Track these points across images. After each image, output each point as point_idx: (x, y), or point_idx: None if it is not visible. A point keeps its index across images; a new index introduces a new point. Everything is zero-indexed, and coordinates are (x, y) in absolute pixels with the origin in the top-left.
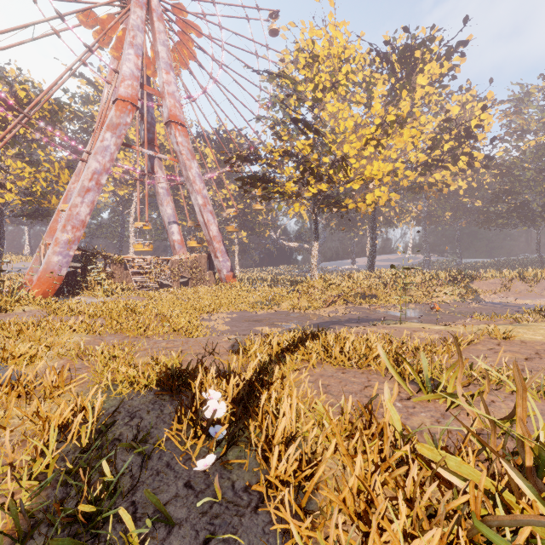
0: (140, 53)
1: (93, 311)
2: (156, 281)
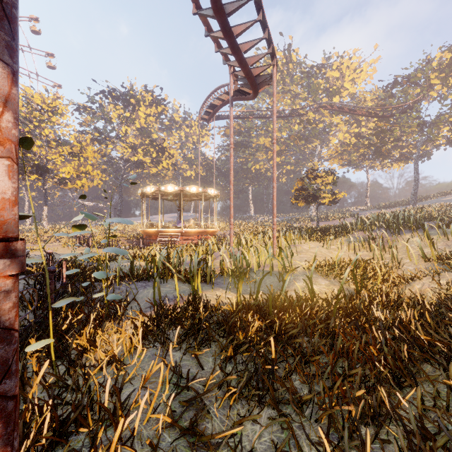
0: None
1: None
2: None
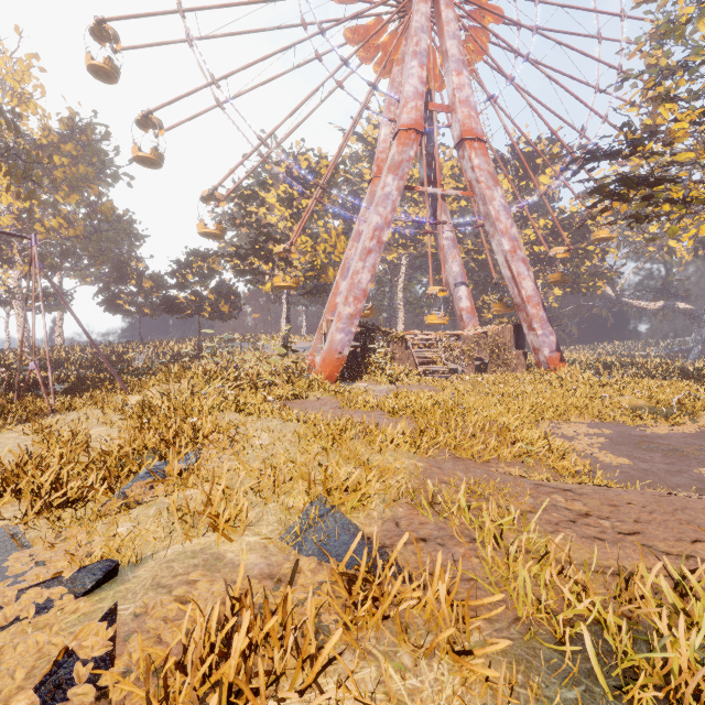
0: (424, 61)
1: (394, 407)
2: (445, 364)
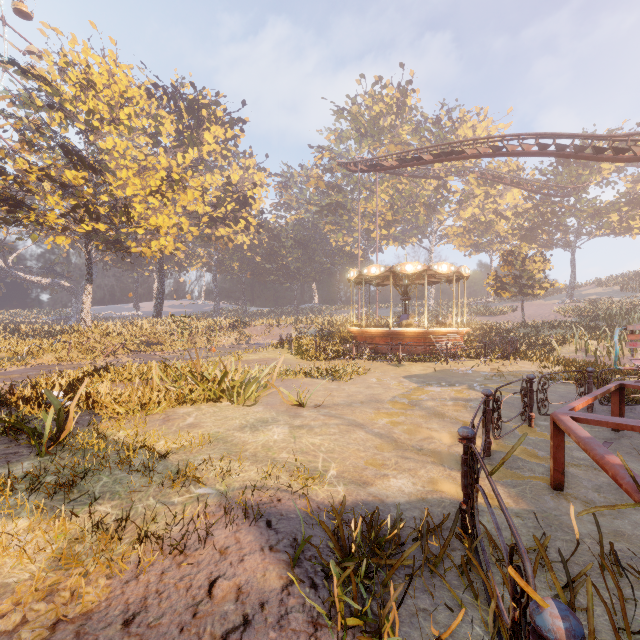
0: None
1: None
2: None
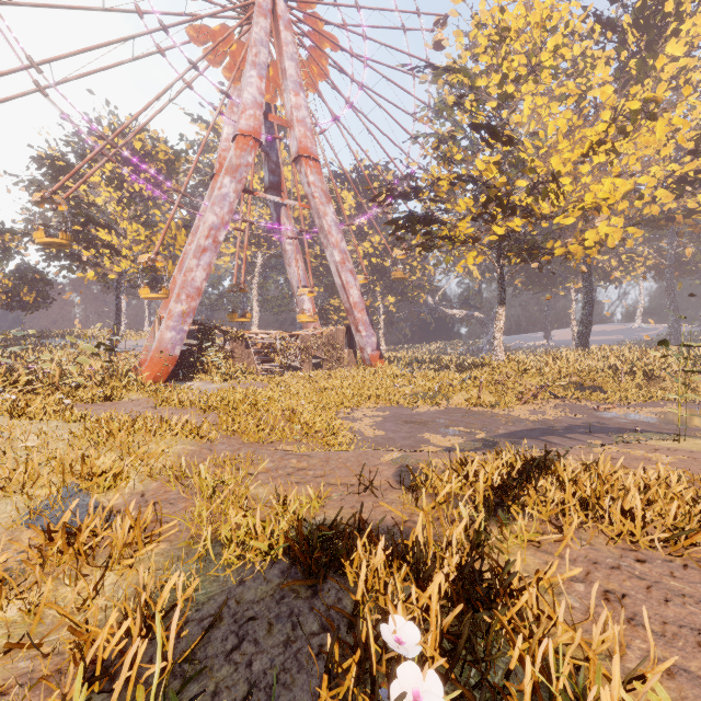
0: (263, 73)
1: (205, 403)
2: (282, 362)
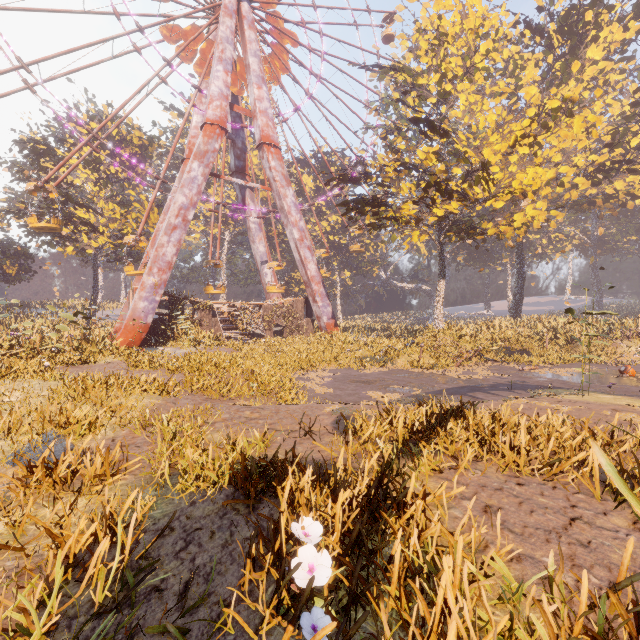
0: (229, 68)
1: (173, 365)
2: (246, 330)
